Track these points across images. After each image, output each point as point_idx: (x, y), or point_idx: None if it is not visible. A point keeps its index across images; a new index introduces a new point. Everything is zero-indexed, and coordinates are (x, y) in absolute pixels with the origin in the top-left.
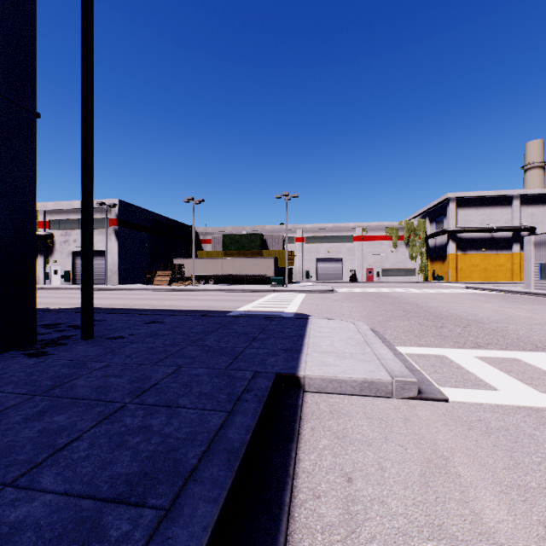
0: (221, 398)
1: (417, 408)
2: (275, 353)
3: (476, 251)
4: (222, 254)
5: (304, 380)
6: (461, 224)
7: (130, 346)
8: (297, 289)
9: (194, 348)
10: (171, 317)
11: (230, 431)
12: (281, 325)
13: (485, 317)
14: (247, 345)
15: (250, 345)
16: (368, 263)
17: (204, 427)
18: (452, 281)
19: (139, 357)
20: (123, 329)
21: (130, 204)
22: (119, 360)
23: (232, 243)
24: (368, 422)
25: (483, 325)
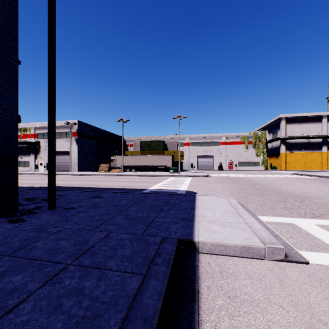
0: (138, 261)
1: (286, 269)
2: (176, 222)
3: (298, 150)
4: (139, 153)
5: (198, 244)
6: (289, 134)
7: (78, 215)
8: (186, 175)
9: (121, 217)
10: (107, 194)
11: (145, 296)
12: (178, 200)
13: (312, 194)
14: (156, 215)
15: (158, 215)
16: (230, 158)
17: (124, 291)
18: (283, 169)
19: (83, 224)
20: (75, 202)
21: (84, 123)
22: (69, 226)
23: (146, 146)
24: (251, 282)
25: (313, 200)
